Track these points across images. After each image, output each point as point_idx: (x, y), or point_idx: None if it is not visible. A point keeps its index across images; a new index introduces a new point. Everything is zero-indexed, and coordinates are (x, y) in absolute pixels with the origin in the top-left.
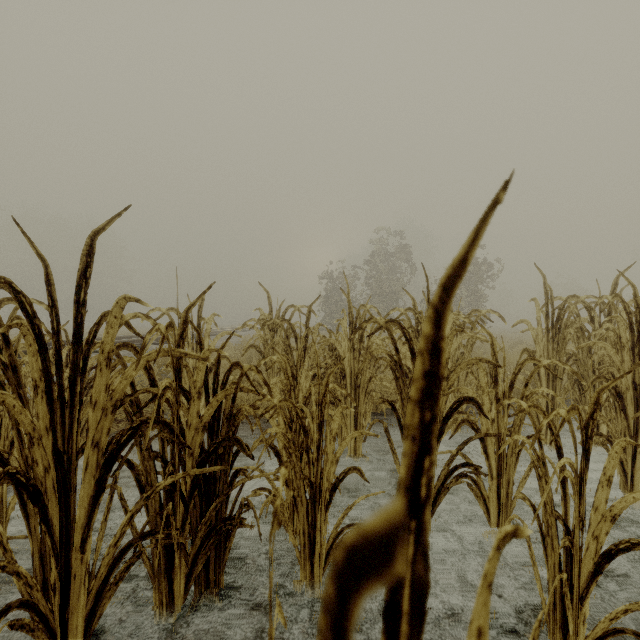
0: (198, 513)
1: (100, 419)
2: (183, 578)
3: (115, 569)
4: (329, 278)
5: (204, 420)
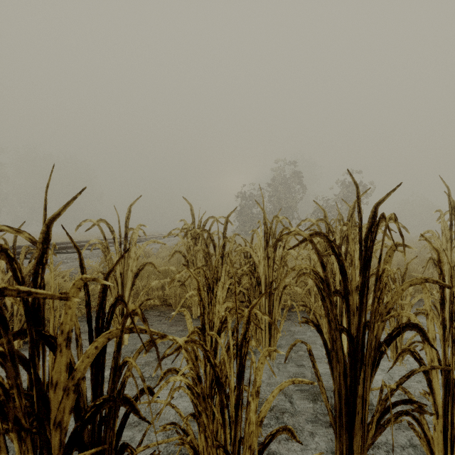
0: None
1: None
2: None
3: None
4: (242, 197)
5: (76, 376)
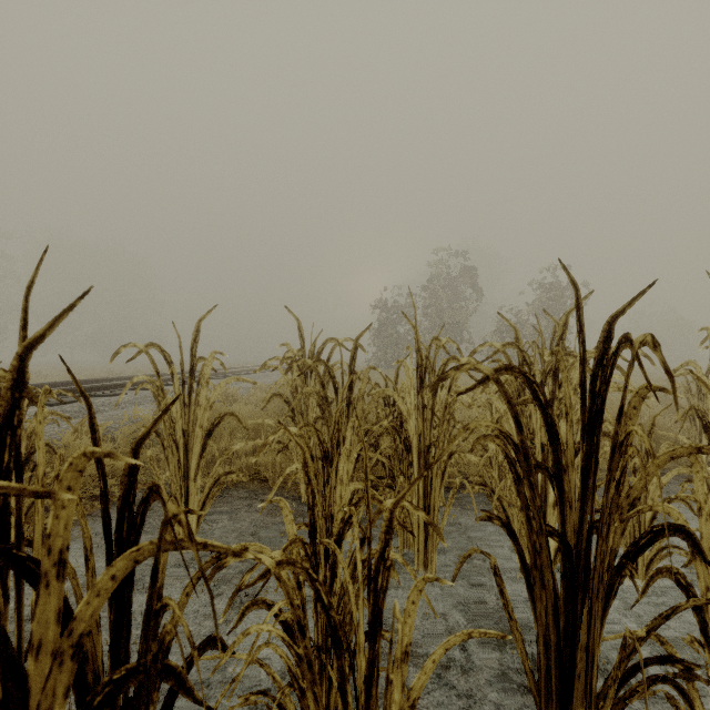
0: None
1: None
2: None
3: None
4: (381, 307)
5: (77, 630)
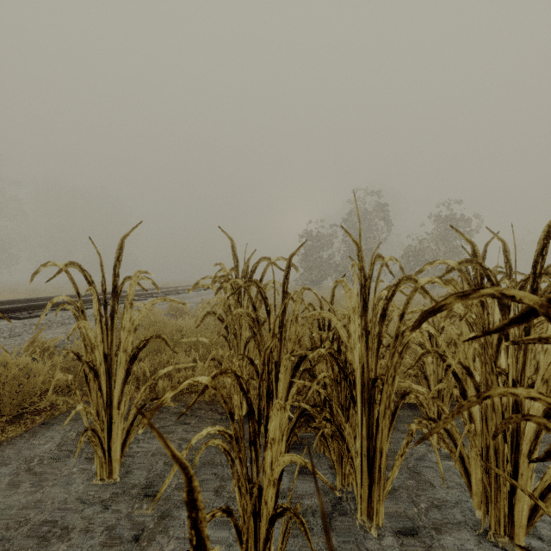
0: None
1: None
2: None
3: None
4: (307, 236)
5: None
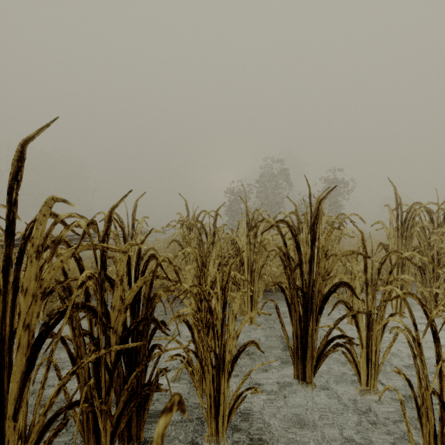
0: (121, 380)
1: (30, 304)
2: (108, 435)
3: (44, 435)
4: (231, 192)
5: (126, 303)
